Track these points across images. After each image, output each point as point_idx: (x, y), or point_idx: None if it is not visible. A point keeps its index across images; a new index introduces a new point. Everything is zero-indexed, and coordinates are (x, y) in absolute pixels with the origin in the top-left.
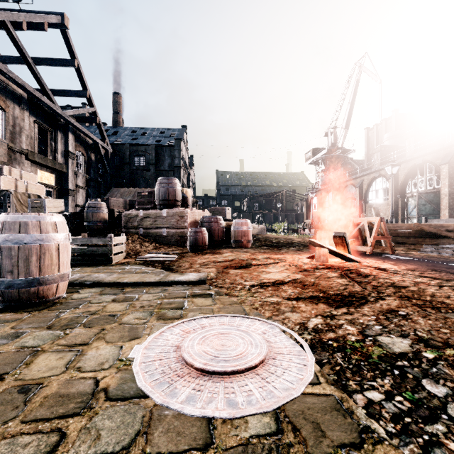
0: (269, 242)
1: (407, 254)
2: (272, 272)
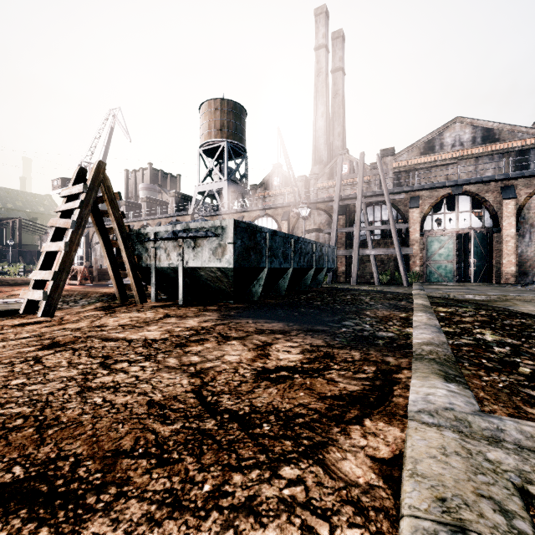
0: (6, 283)
1: (99, 283)
2: (18, 292)
